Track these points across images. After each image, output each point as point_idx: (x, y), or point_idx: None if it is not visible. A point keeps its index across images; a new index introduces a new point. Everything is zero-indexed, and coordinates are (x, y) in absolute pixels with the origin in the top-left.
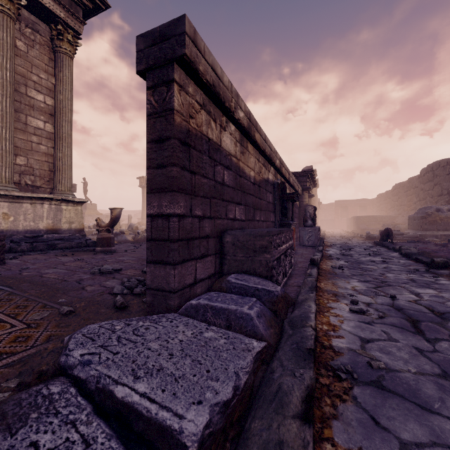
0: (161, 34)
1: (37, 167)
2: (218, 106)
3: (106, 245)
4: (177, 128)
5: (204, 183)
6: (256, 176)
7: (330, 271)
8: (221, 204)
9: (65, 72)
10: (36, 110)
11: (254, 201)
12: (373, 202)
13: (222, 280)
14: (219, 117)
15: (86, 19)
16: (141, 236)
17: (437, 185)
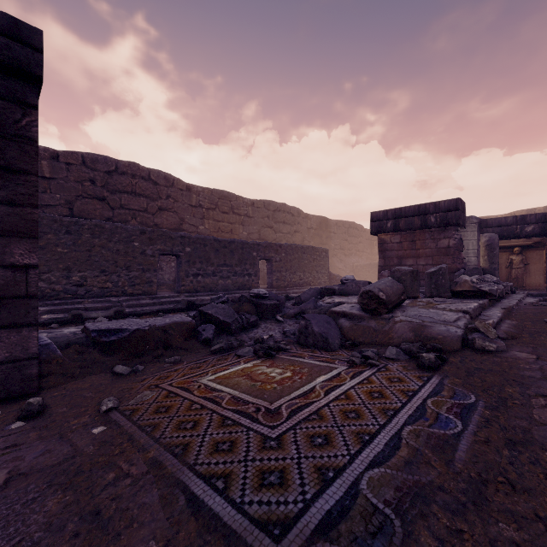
0: None
1: None
2: None
3: None
4: None
5: None
6: None
7: None
8: None
9: None
10: None
11: None
12: None
13: None
14: None
15: None
16: None
17: None
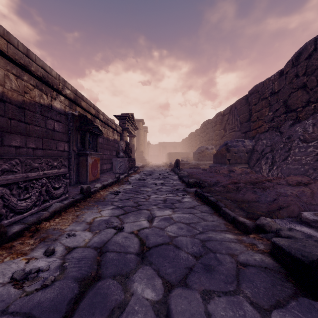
0: None
1: None
2: None
3: None
4: None
5: None
6: (10, 93)
7: (100, 198)
8: None
9: None
10: None
11: (4, 122)
12: (180, 144)
13: None
14: None
15: None
16: None
17: (207, 134)
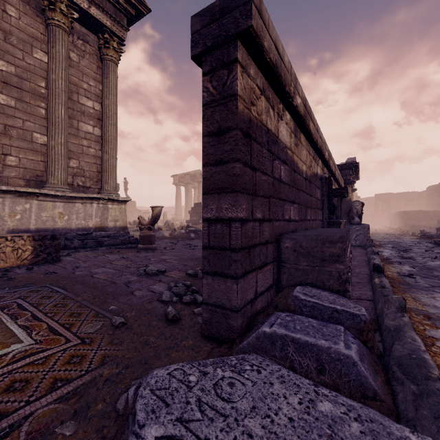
0: (221, 8)
1: (87, 169)
2: (276, 91)
3: (147, 243)
4: (239, 116)
5: (263, 181)
6: (307, 171)
7: (399, 280)
8: (278, 203)
9: (110, 78)
10: (86, 116)
11: (306, 198)
12: (422, 195)
13: (287, 295)
14: (277, 104)
15: (129, 26)
16: (177, 233)
17: None
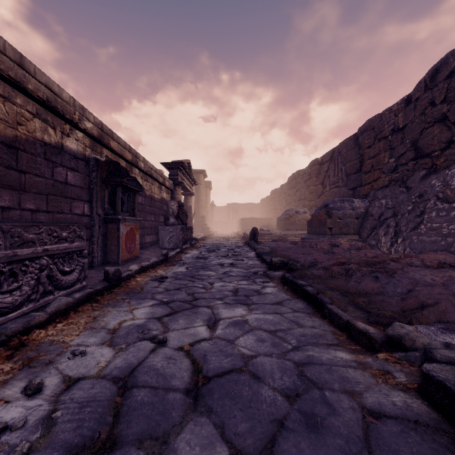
0: None
1: None
2: None
3: None
4: None
5: None
6: None
7: (136, 288)
8: None
9: None
10: None
11: None
12: (258, 206)
13: None
14: None
15: None
16: None
17: (298, 191)
